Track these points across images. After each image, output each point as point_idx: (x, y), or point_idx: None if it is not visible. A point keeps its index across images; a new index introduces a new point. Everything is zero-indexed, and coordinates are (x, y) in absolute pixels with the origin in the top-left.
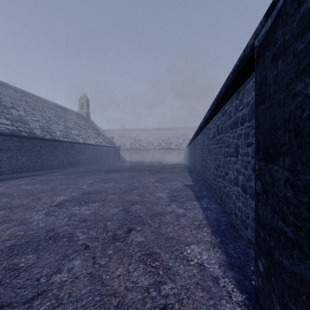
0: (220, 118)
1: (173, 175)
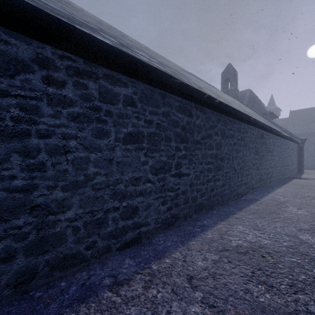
0: (293, 145)
1: None
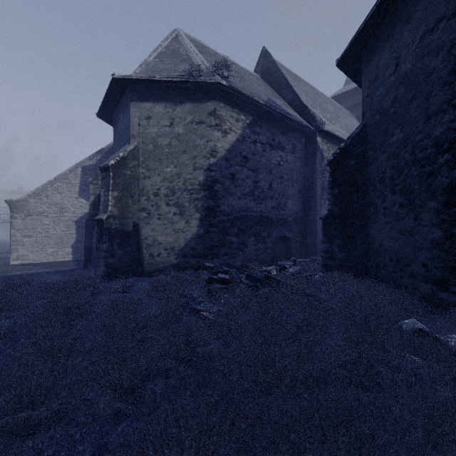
0: None
1: (4, 250)
